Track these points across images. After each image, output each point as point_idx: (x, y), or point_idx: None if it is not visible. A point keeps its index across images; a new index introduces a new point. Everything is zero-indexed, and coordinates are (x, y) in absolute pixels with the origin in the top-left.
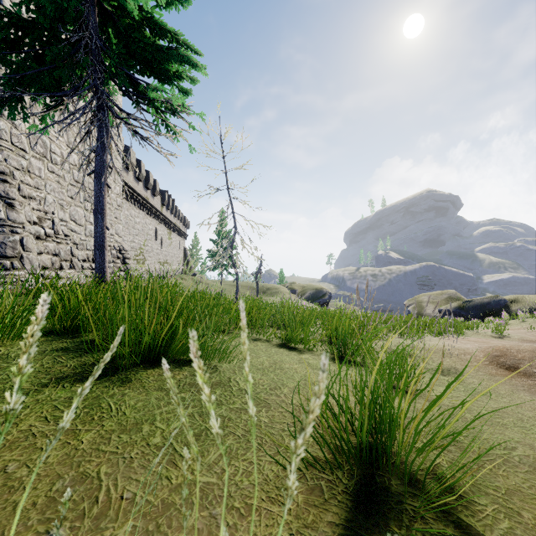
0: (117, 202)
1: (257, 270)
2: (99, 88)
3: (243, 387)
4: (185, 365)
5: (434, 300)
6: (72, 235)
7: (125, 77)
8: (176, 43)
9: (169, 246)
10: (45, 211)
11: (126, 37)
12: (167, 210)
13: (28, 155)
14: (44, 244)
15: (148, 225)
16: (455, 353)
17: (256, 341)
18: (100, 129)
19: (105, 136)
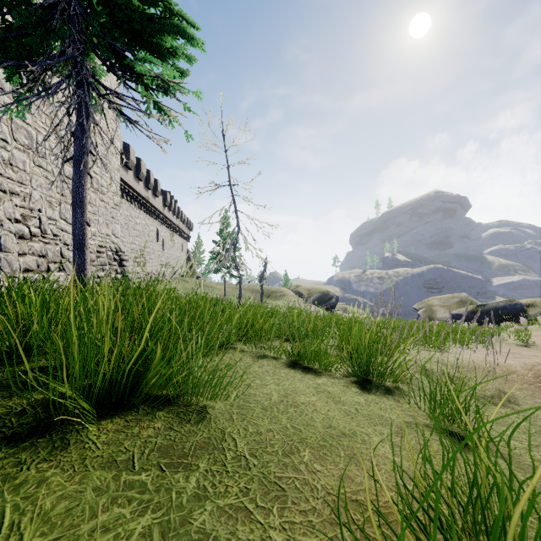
0: (114, 200)
1: (262, 273)
2: (77, 59)
3: (242, 451)
4: (161, 408)
5: (445, 303)
6: (62, 235)
7: (109, 49)
8: (169, 14)
9: (171, 248)
10: (31, 208)
11: (111, 4)
12: (170, 211)
13: (10, 146)
14: (29, 244)
15: (149, 226)
16: (497, 371)
17: (261, 359)
18: (79, 109)
19: (84, 115)
